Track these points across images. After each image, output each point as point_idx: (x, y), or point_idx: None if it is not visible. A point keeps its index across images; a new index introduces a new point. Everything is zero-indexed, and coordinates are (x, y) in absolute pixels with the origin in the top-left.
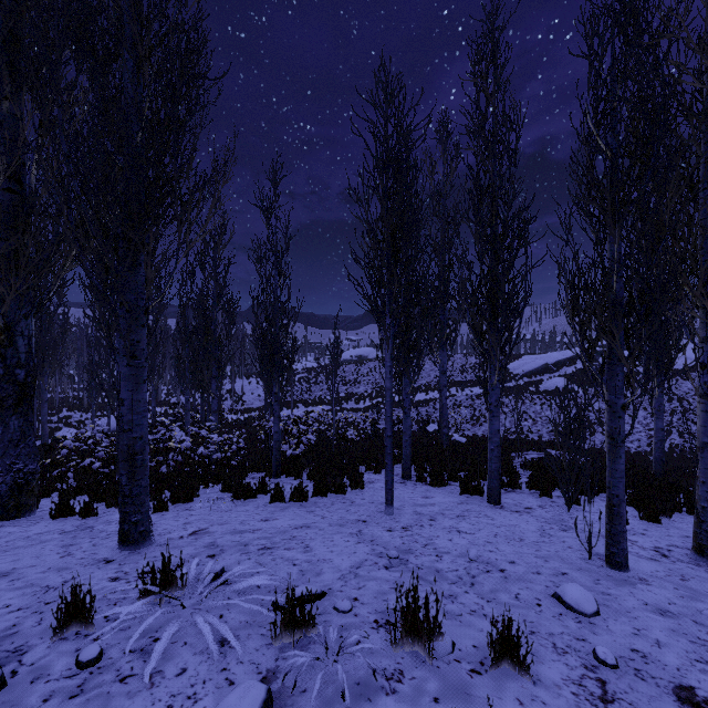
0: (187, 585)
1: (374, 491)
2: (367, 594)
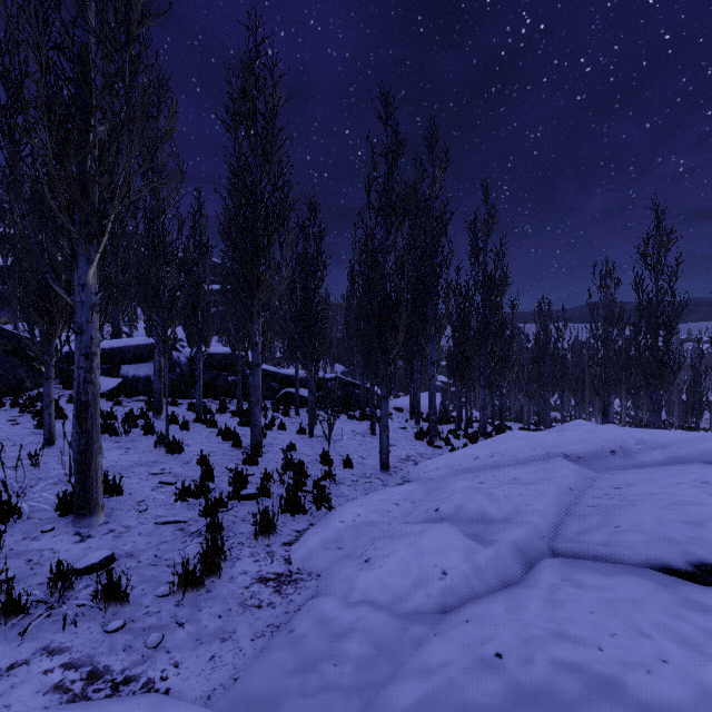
0: None
1: None
2: None
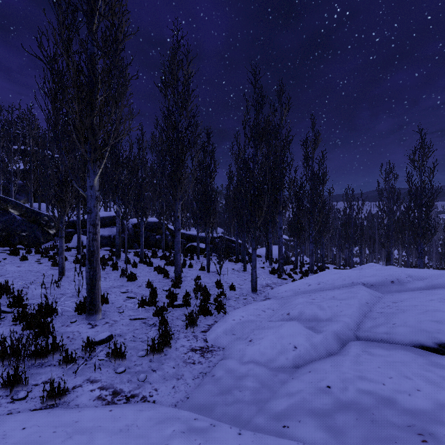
0: None
1: None
2: None
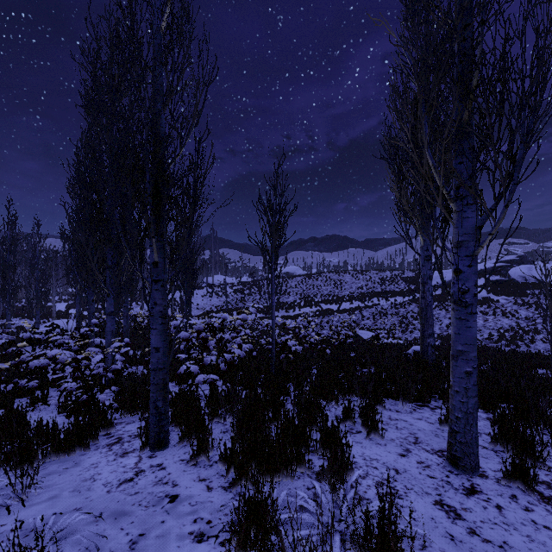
0: None
1: None
2: None
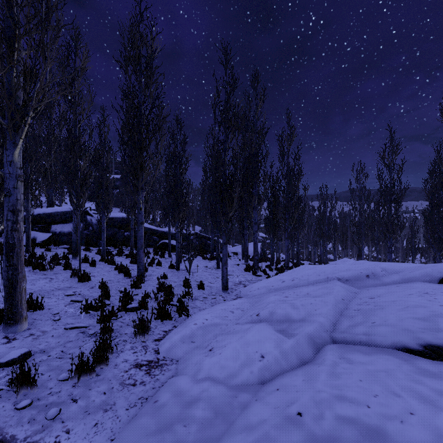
0: None
1: None
2: None
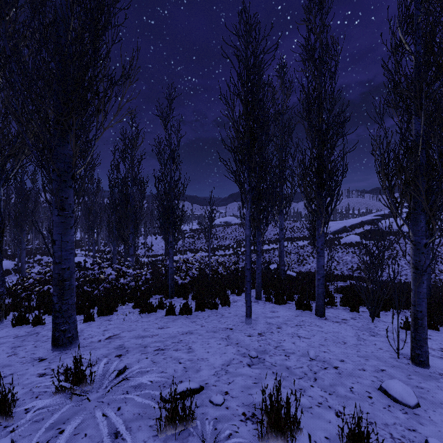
0: (96, 380)
1: (237, 307)
2: (236, 388)
